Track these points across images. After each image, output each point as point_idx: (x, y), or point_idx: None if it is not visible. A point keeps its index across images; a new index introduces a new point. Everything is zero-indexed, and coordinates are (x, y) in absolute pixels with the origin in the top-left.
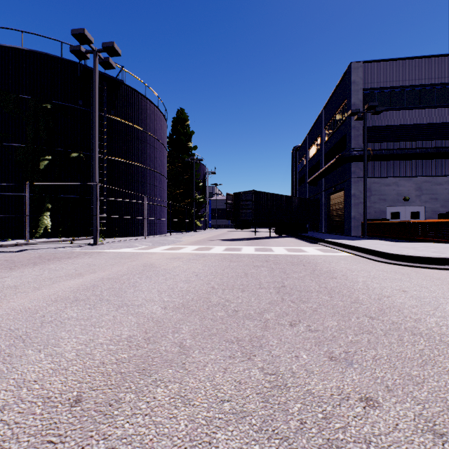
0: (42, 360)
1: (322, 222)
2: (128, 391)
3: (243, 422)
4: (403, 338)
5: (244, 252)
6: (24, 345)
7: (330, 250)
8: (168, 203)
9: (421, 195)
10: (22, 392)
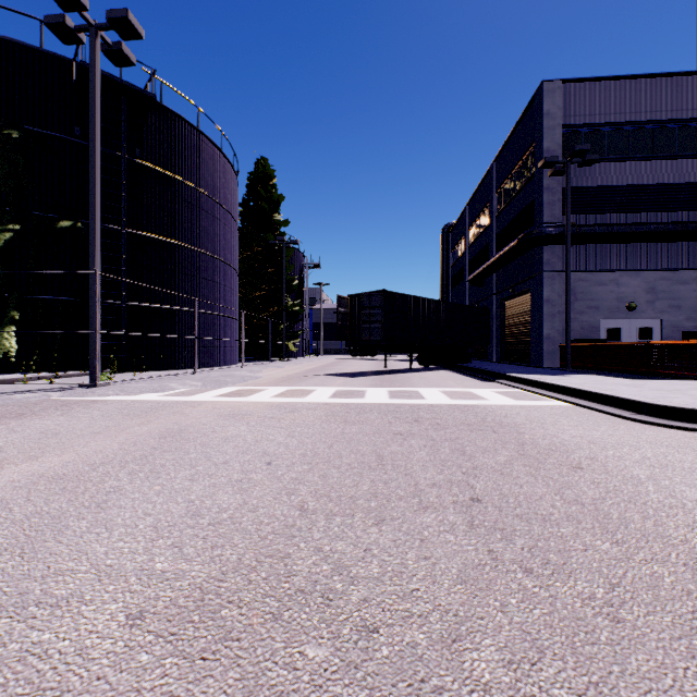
0: None
1: (492, 345)
2: None
3: None
4: None
5: (370, 399)
6: None
7: (525, 395)
8: (240, 313)
9: (656, 300)
10: None
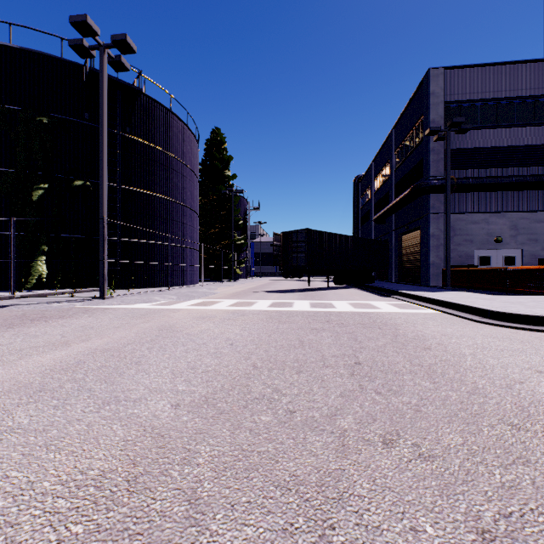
0: None
1: (391, 269)
2: None
3: None
4: None
5: (296, 308)
6: None
7: (409, 306)
8: (200, 245)
9: (518, 235)
10: None
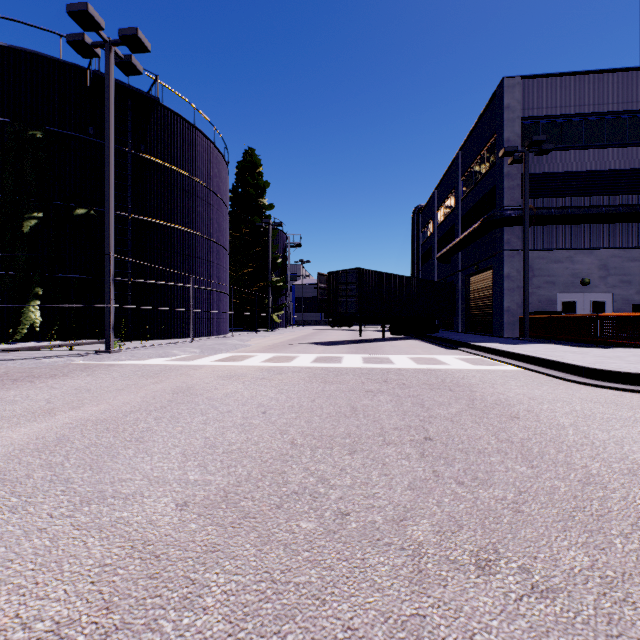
0: None
1: (458, 317)
2: None
3: None
4: None
5: (346, 364)
6: None
7: (483, 361)
8: (230, 288)
9: (608, 276)
10: None
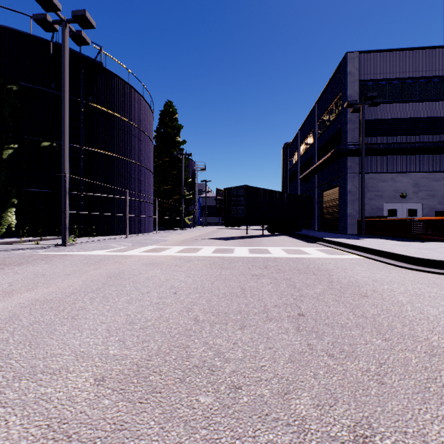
0: None
1: (315, 220)
2: None
3: None
4: None
5: (237, 254)
6: None
7: (335, 252)
8: (155, 199)
9: (419, 191)
10: None
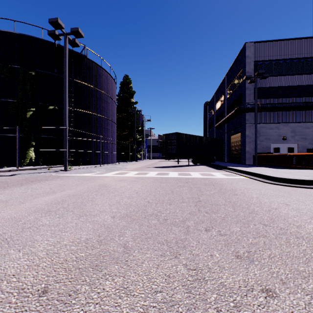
0: (20, 258)
1: (225, 155)
2: (84, 283)
3: (172, 310)
4: (289, 240)
5: (170, 176)
6: (8, 246)
7: (231, 175)
8: (117, 141)
9: (295, 136)
10: (3, 284)
